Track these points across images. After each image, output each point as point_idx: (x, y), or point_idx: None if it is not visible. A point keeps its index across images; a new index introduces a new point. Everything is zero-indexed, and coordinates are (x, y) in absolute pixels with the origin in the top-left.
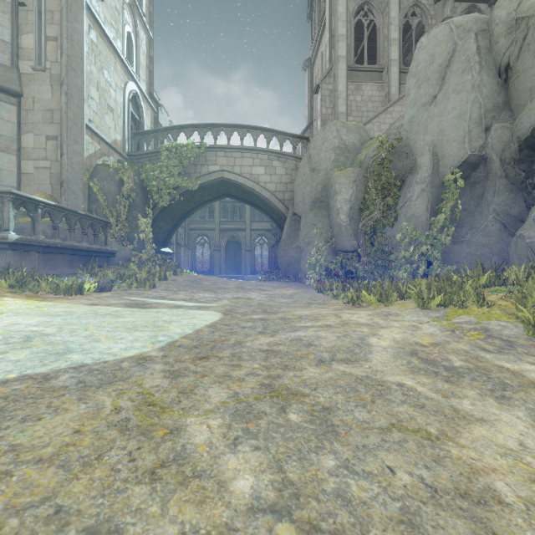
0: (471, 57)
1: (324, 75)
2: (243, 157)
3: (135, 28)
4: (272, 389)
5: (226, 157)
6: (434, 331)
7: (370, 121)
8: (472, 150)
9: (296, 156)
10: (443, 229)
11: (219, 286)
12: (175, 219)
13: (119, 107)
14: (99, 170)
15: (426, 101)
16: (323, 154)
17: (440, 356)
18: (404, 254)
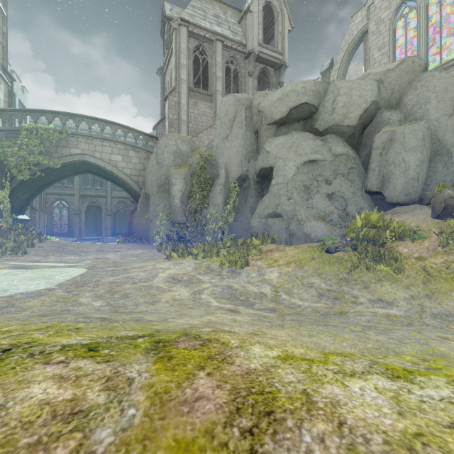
0: (242, 120)
1: (171, 90)
2: (103, 145)
3: None
4: (110, 291)
5: (87, 143)
6: (189, 269)
7: (202, 132)
8: (242, 172)
9: (148, 150)
10: (230, 213)
11: (82, 250)
12: (33, 189)
13: None
14: None
15: (224, 137)
16: (166, 154)
17: (181, 277)
18: (211, 227)
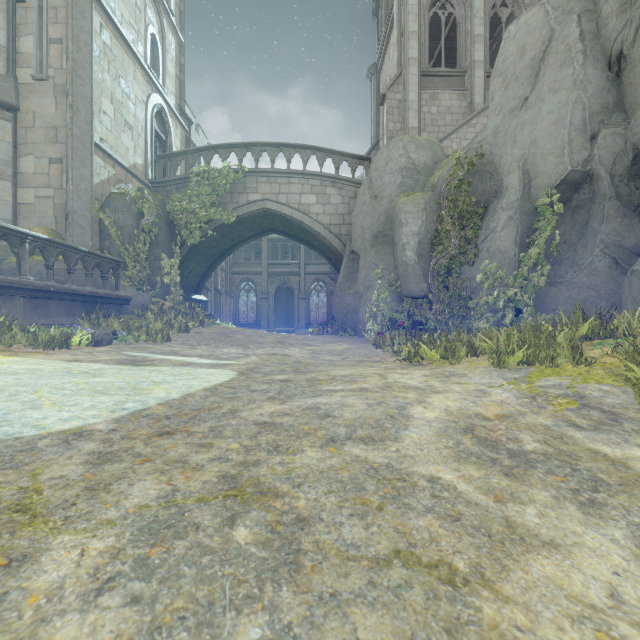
0: (572, 45)
1: (392, 82)
2: (290, 183)
3: (161, 30)
4: (234, 483)
5: (269, 183)
6: (506, 398)
7: (448, 137)
8: (574, 165)
9: (355, 181)
10: (536, 267)
11: (253, 340)
12: (209, 260)
13: (139, 124)
14: (112, 200)
15: (515, 105)
16: (386, 177)
17: (507, 434)
18: (486, 300)
